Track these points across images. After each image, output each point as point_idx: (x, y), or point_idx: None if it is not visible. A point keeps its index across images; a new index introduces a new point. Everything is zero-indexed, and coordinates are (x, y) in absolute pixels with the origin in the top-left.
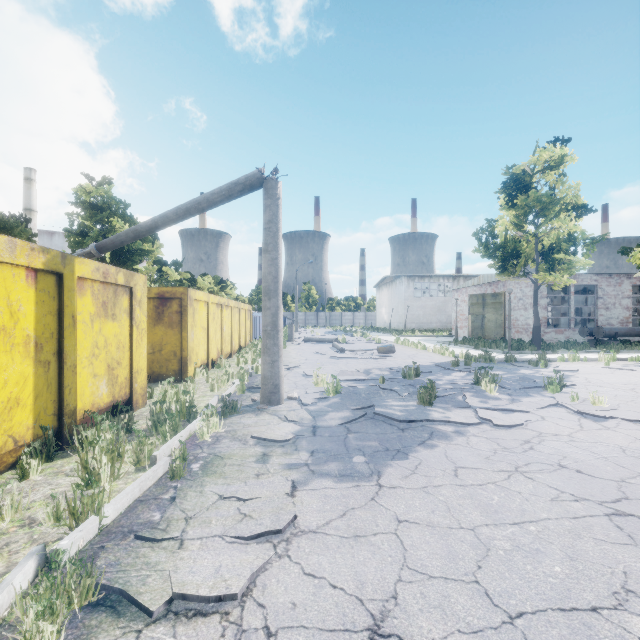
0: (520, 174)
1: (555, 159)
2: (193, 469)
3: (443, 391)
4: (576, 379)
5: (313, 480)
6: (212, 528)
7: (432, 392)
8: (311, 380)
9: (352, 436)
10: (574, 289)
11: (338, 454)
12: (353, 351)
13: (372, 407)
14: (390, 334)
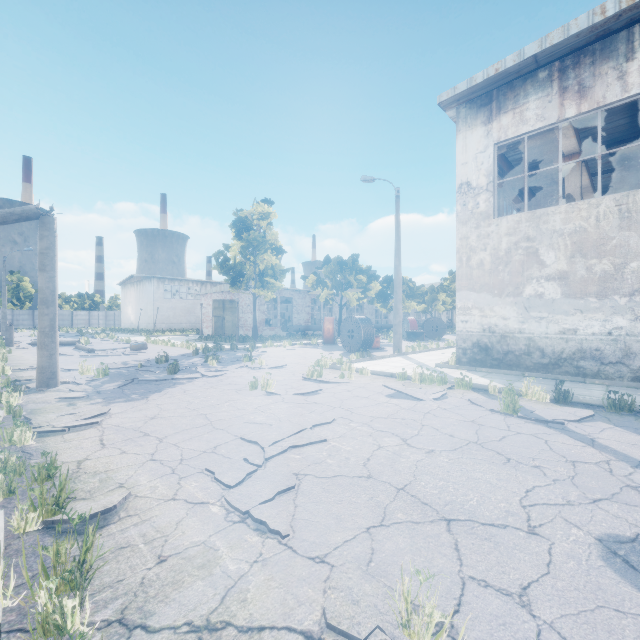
0: (245, 217)
1: (265, 213)
2: (23, 414)
3: (184, 367)
4: (263, 355)
5: (111, 404)
6: (66, 421)
7: (176, 366)
8: (73, 373)
9: (127, 390)
10: (283, 299)
11: (121, 396)
12: (103, 351)
13: (136, 379)
14: (139, 335)
